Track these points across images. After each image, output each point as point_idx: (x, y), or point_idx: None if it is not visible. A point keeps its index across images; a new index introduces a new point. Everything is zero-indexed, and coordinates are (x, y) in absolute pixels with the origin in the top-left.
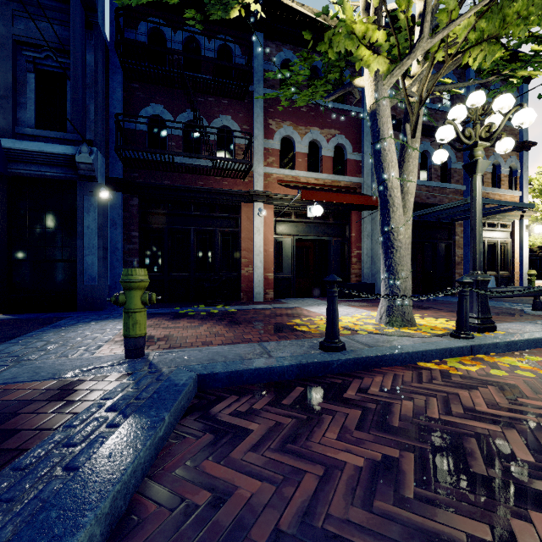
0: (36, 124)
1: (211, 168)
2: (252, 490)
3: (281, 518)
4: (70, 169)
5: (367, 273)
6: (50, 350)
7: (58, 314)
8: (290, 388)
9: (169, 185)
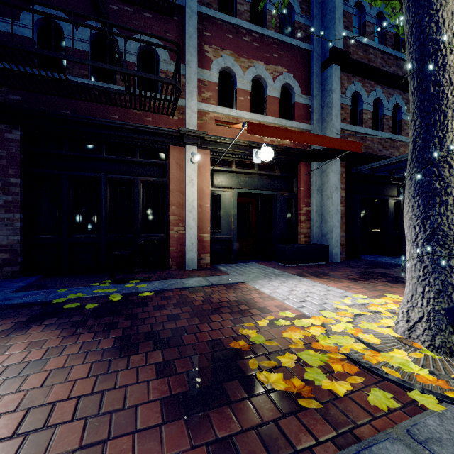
0: None
1: (124, 92)
2: None
3: None
4: None
5: (317, 233)
6: None
7: None
8: None
9: (66, 115)
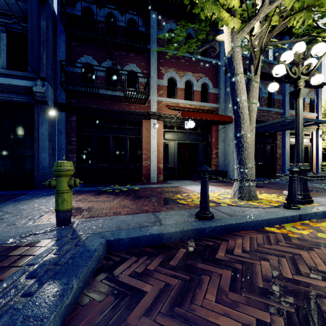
0: (7, 67)
1: (123, 96)
2: None
3: None
4: (30, 96)
5: (222, 164)
6: (4, 219)
7: (21, 191)
8: (175, 249)
9: (96, 108)
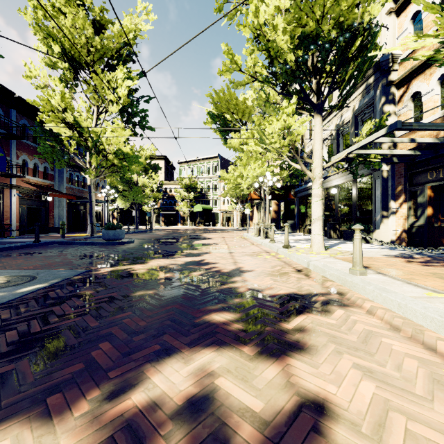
0: None
1: (0, 174)
2: None
3: None
4: None
5: (57, 223)
6: None
7: None
8: None
9: None
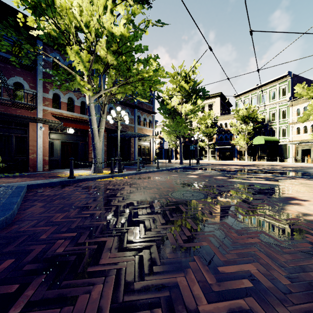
0: None
1: (11, 104)
2: (50, 193)
3: (55, 194)
4: None
5: None
6: None
7: None
8: (57, 186)
9: None
